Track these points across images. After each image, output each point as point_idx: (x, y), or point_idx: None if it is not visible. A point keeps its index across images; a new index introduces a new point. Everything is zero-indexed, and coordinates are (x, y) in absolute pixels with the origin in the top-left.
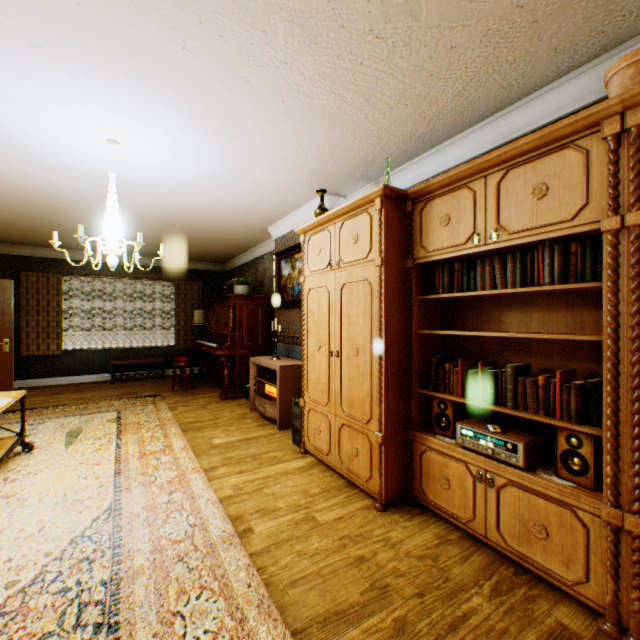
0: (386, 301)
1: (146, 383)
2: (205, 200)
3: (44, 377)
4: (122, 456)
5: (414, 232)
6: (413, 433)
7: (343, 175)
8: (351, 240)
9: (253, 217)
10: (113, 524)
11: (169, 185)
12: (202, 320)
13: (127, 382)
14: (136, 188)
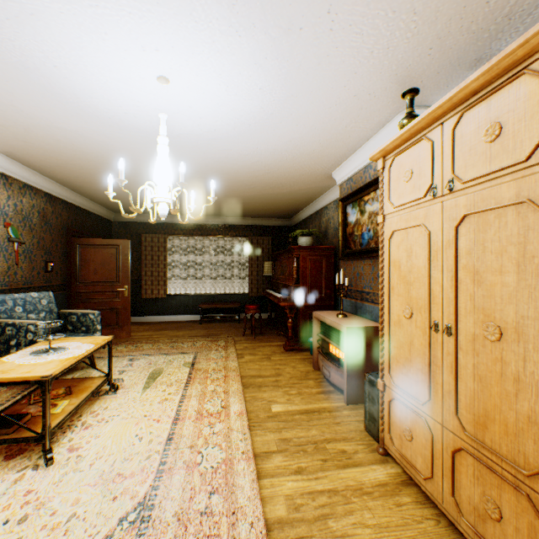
0: None
1: (224, 325)
2: (265, 146)
3: (156, 315)
4: (181, 413)
5: None
6: None
7: (444, 64)
8: (482, 138)
9: (315, 161)
10: (135, 537)
11: (228, 132)
12: (270, 271)
13: (211, 323)
14: (200, 142)
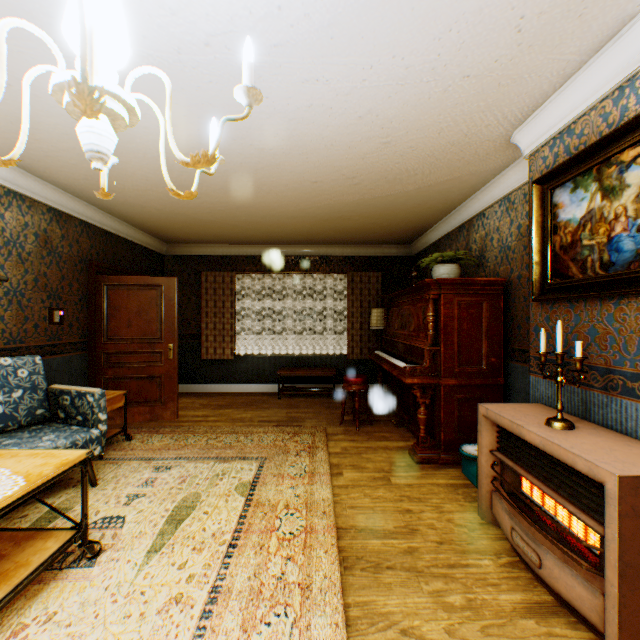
0: None
1: (313, 402)
2: (388, 57)
3: (220, 383)
4: None
5: None
6: None
7: None
8: None
9: (489, 98)
10: None
11: (308, 12)
12: (380, 322)
13: (293, 398)
14: (254, 60)
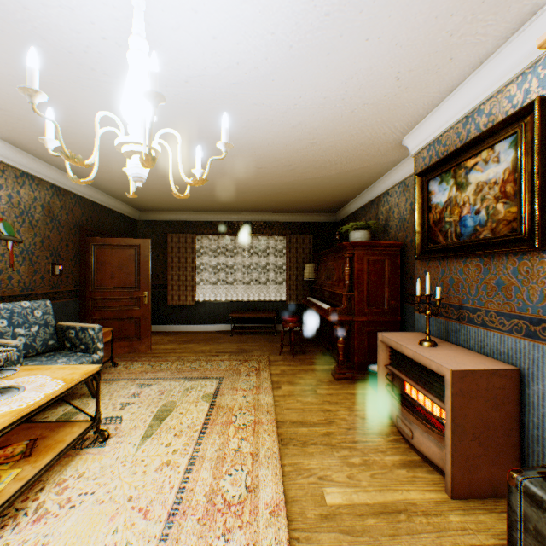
0: None
1: (258, 338)
2: (311, 92)
3: (183, 324)
4: (183, 497)
5: None
6: None
7: None
8: None
9: (383, 117)
10: None
11: (257, 66)
12: (312, 275)
13: (243, 335)
14: (219, 91)
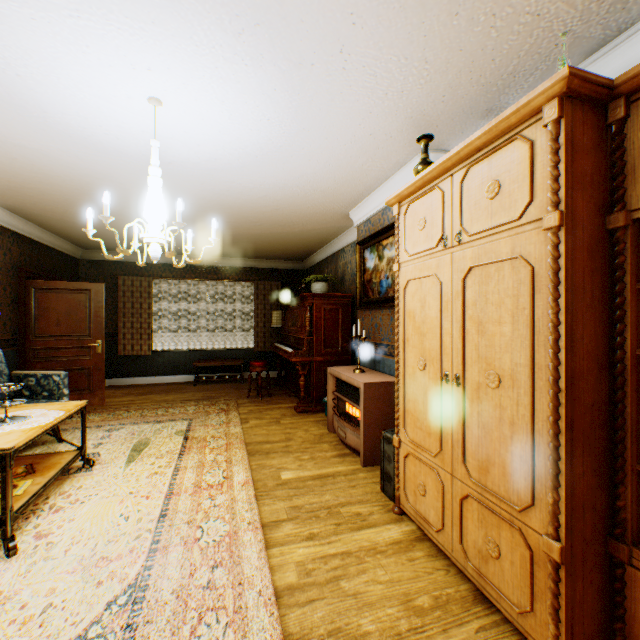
0: (568, 293)
1: (225, 386)
2: (274, 180)
3: (138, 376)
4: (175, 487)
5: (628, 158)
6: (626, 549)
7: (457, 112)
8: (485, 194)
9: (331, 199)
10: (128, 619)
11: (231, 162)
12: (280, 322)
13: (208, 384)
14: (197, 171)
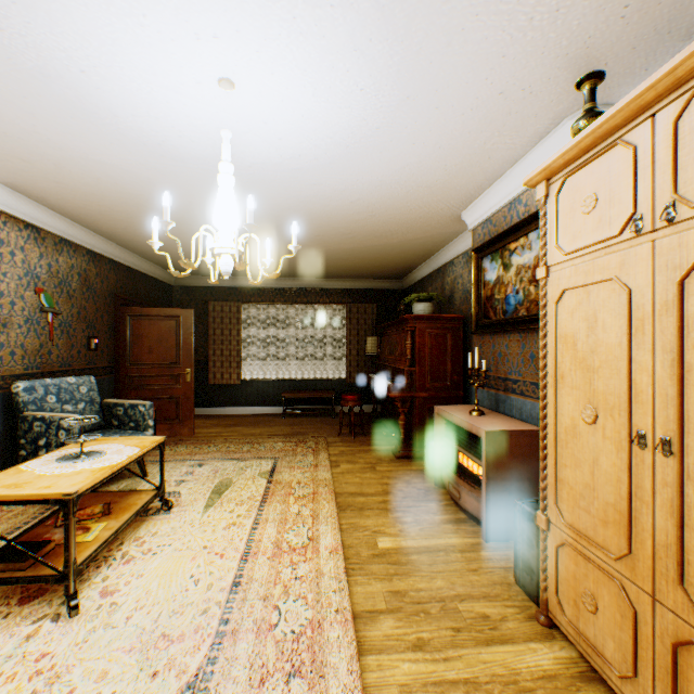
0: None
1: (314, 421)
2: (368, 176)
3: (227, 406)
4: (253, 545)
5: None
6: None
7: (644, 33)
8: None
9: (439, 196)
10: None
11: (317, 158)
12: (375, 349)
13: (297, 417)
14: (280, 174)
